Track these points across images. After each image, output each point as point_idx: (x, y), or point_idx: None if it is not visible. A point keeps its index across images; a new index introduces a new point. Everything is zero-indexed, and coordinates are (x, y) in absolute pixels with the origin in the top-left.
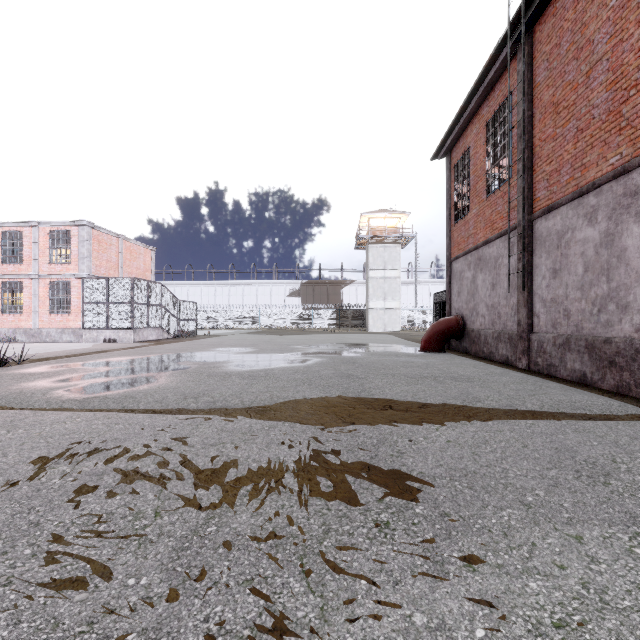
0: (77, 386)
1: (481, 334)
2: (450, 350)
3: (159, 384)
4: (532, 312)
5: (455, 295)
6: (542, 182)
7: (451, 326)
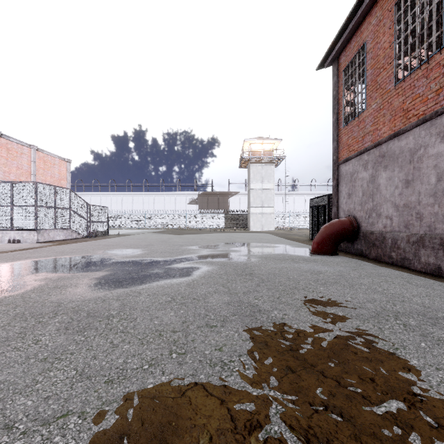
0: None
1: (386, 237)
2: (338, 251)
3: None
4: None
5: (344, 197)
6: None
7: (345, 228)
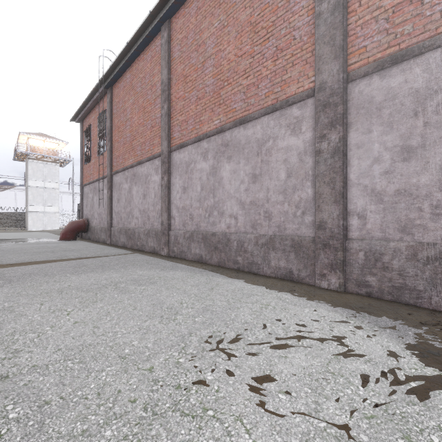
0: None
1: (95, 228)
2: (82, 239)
3: None
4: (112, 217)
5: (85, 206)
6: (115, 159)
7: (80, 224)
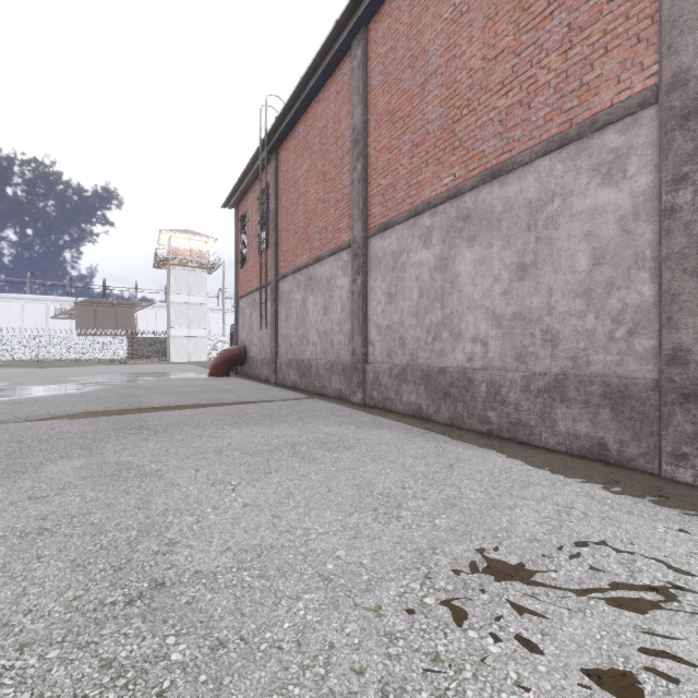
0: None
1: (255, 360)
2: (237, 374)
3: None
4: (278, 343)
5: (241, 328)
6: (282, 256)
7: (235, 354)
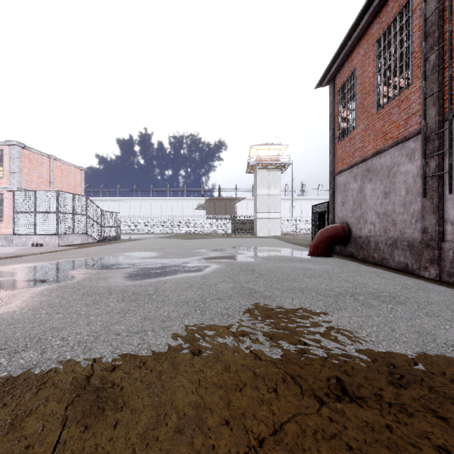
0: None
1: (371, 240)
2: (334, 254)
3: (0, 313)
4: (443, 219)
5: (339, 205)
6: None
7: (338, 233)
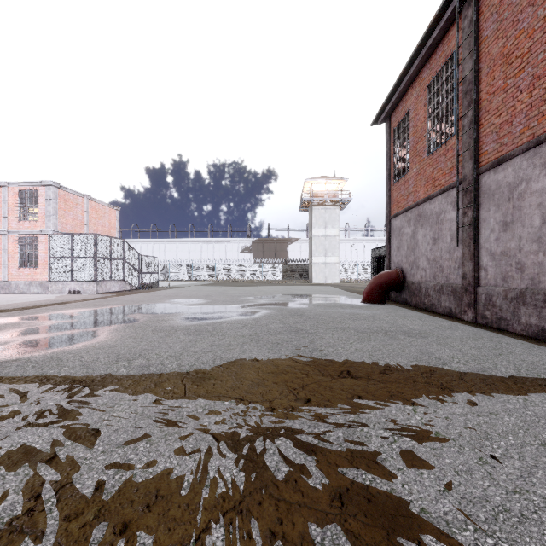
0: (6, 344)
1: (422, 286)
2: (390, 301)
3: (97, 341)
4: (479, 265)
5: (394, 250)
6: (490, 135)
7: (392, 279)
